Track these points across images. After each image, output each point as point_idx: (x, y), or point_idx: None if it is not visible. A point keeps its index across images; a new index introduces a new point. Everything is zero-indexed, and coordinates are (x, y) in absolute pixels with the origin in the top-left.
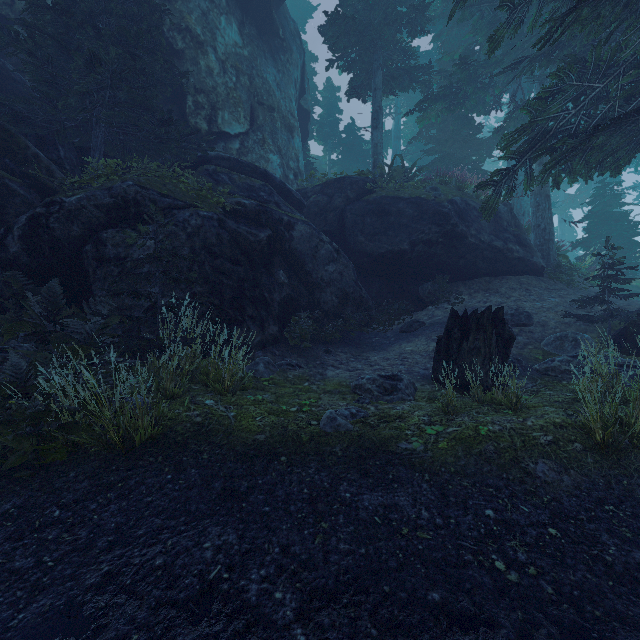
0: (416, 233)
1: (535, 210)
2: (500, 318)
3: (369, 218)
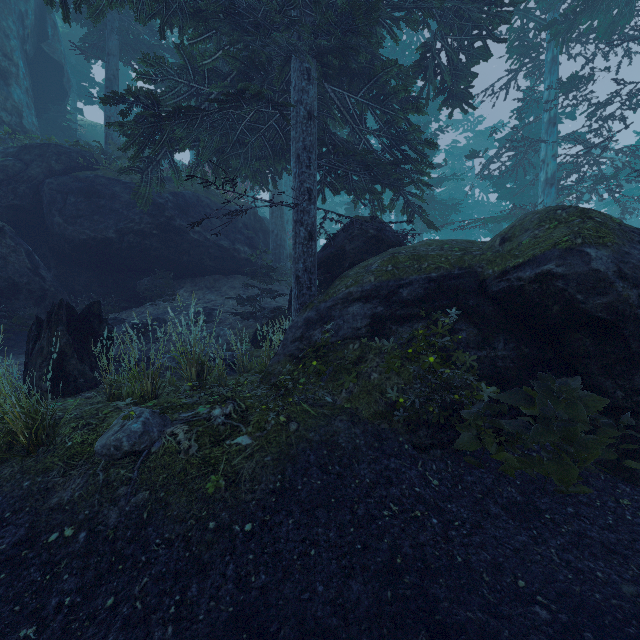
0: (125, 221)
1: (271, 216)
2: (96, 313)
3: (74, 197)
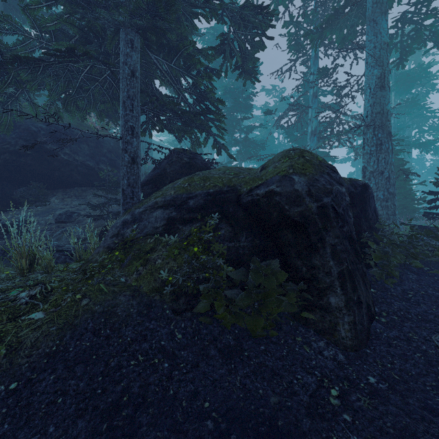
0: (1, 143)
1: None
2: None
3: None
